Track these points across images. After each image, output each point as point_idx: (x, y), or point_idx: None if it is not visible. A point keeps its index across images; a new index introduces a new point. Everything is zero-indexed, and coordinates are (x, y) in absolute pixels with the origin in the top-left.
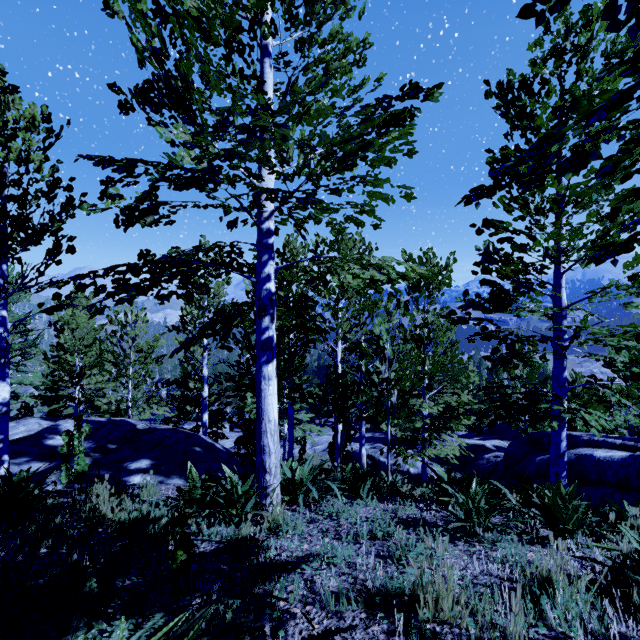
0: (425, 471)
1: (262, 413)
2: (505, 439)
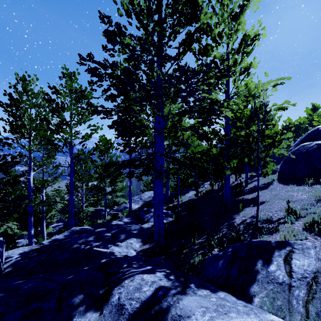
0: None
1: (44, 228)
2: (57, 222)
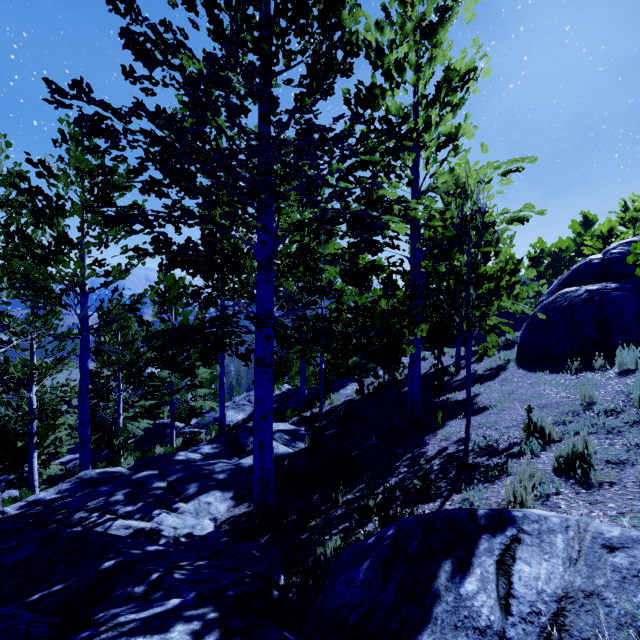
0: None
1: (34, 469)
2: (73, 453)
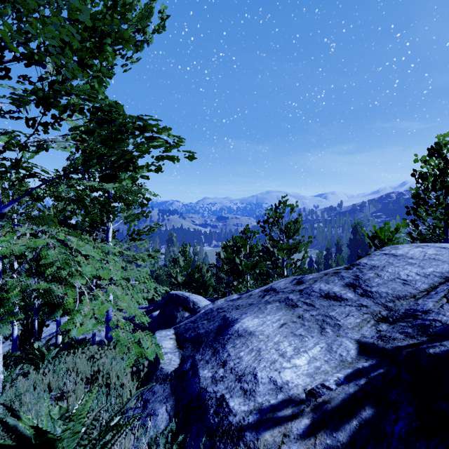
0: (94, 339)
1: None
2: None
